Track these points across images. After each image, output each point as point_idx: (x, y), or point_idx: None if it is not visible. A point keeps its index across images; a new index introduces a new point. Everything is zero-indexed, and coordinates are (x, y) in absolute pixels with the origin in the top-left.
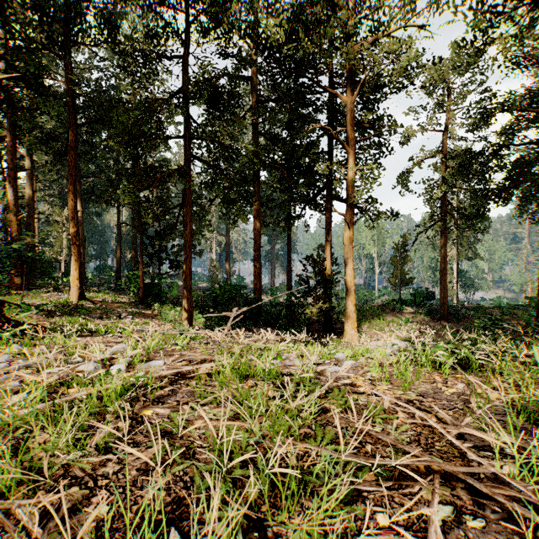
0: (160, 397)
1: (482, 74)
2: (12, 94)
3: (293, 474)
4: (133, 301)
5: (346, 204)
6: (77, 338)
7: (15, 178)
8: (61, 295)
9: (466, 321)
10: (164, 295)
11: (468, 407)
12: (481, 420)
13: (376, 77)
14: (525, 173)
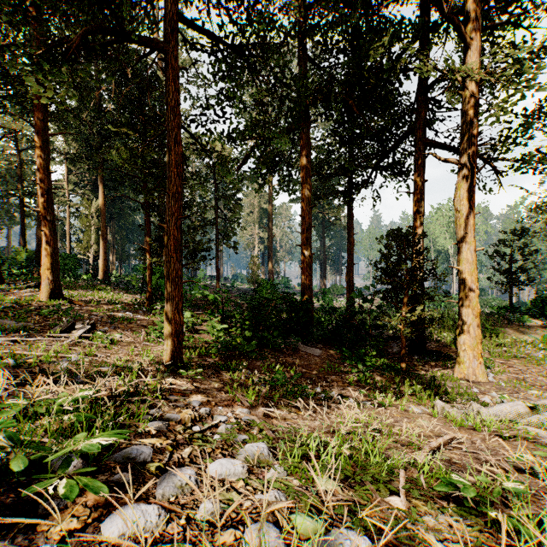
0: None
1: None
2: None
3: None
4: (139, 303)
5: (461, 139)
6: None
7: None
8: None
9: None
10: None
11: None
12: None
13: None
14: None
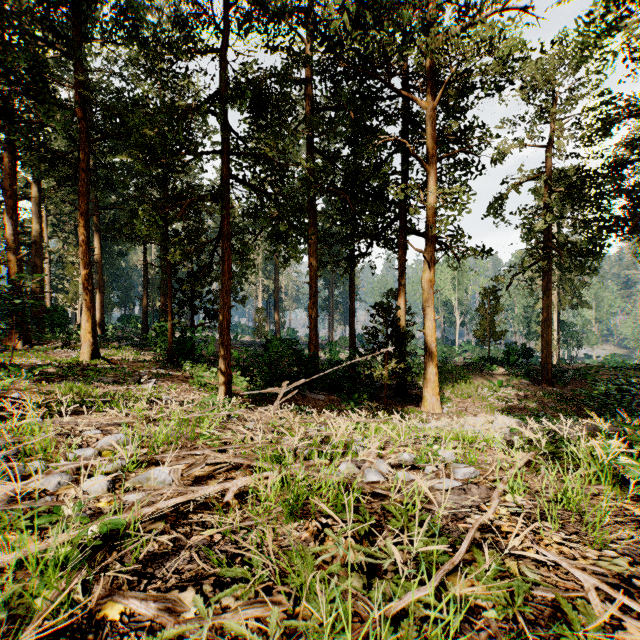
0: (148, 561)
1: (597, 73)
2: (8, 103)
3: None
4: (160, 360)
5: (425, 238)
6: (65, 417)
7: (15, 207)
8: (72, 352)
9: (575, 385)
10: (198, 352)
11: None
12: None
13: (464, 75)
14: None
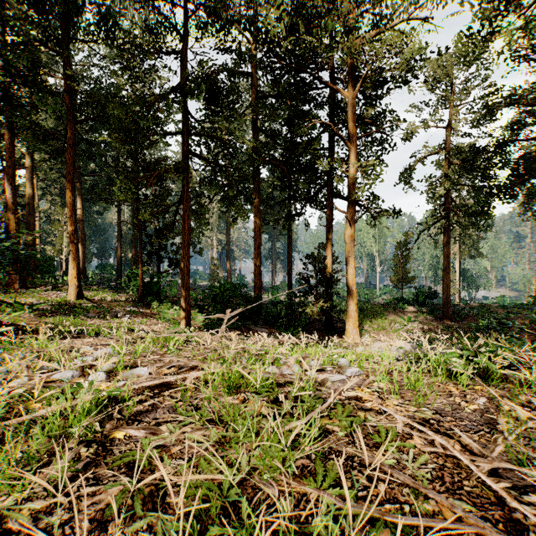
0: (137, 414)
1: (486, 69)
2: (9, 91)
3: (286, 535)
4: (132, 300)
5: (347, 201)
6: (65, 339)
7: (13, 175)
8: (60, 293)
9: (469, 320)
10: (164, 293)
11: (495, 429)
12: (520, 454)
13: (378, 72)
14: (530, 169)
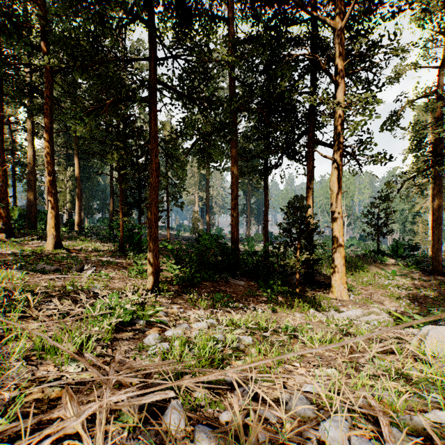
0: None
1: None
2: None
3: None
4: (114, 250)
5: (333, 145)
6: None
7: (0, 129)
8: (45, 243)
9: None
10: (143, 244)
11: None
12: None
13: None
14: None
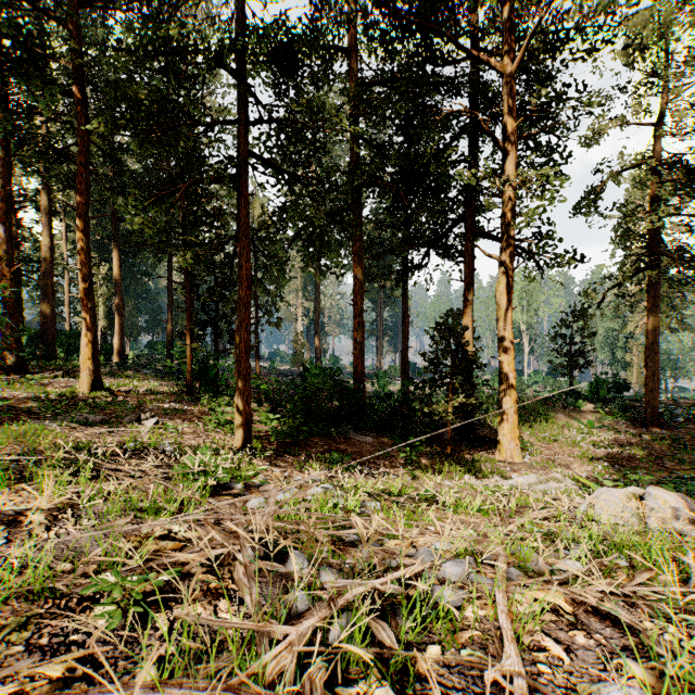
0: None
1: None
2: None
3: None
4: (178, 392)
5: (501, 239)
6: None
7: (7, 211)
8: (74, 381)
9: (689, 427)
10: (222, 382)
11: None
12: None
13: (557, 22)
14: None
